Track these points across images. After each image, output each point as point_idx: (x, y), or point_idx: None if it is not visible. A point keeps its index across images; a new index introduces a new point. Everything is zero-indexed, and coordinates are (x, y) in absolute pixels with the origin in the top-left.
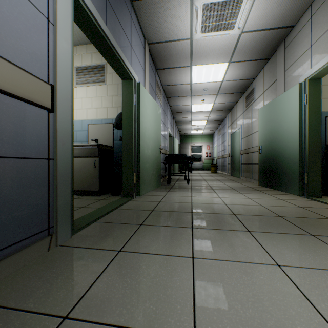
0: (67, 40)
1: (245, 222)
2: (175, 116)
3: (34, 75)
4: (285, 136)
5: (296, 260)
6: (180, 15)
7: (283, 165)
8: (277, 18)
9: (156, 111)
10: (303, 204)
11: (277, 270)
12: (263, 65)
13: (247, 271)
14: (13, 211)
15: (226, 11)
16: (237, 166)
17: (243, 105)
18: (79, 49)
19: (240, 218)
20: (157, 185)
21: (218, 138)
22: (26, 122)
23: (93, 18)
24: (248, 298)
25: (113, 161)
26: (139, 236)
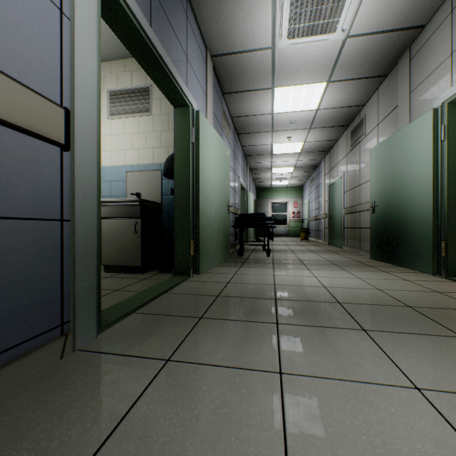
0: (91, 43)
1: (356, 315)
2: (249, 161)
3: (39, 93)
4: (411, 187)
5: (445, 379)
6: (257, 13)
7: (408, 229)
8: (400, 14)
9: (223, 152)
10: (441, 288)
11: (416, 398)
12: (377, 85)
13: (368, 398)
14: (4, 301)
15: (325, 4)
16: (337, 231)
17: (347, 144)
18: (113, 66)
19: (348, 308)
20: (224, 258)
21: (309, 191)
22: (26, 164)
23: (131, 13)
24: (375, 447)
25: (162, 223)
26: (198, 335)
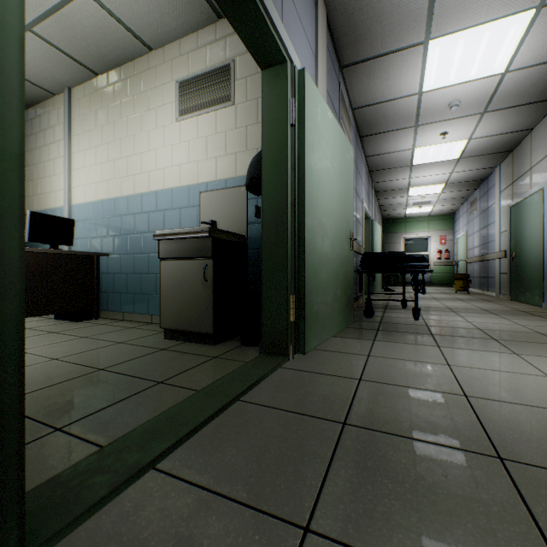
0: None
1: None
2: (375, 179)
3: None
4: None
5: None
6: None
7: None
8: None
9: (342, 151)
10: None
11: None
12: None
13: None
14: None
15: None
16: (531, 278)
17: None
18: (184, 45)
19: None
20: (345, 322)
21: (468, 219)
22: None
23: None
24: None
25: (247, 267)
26: None
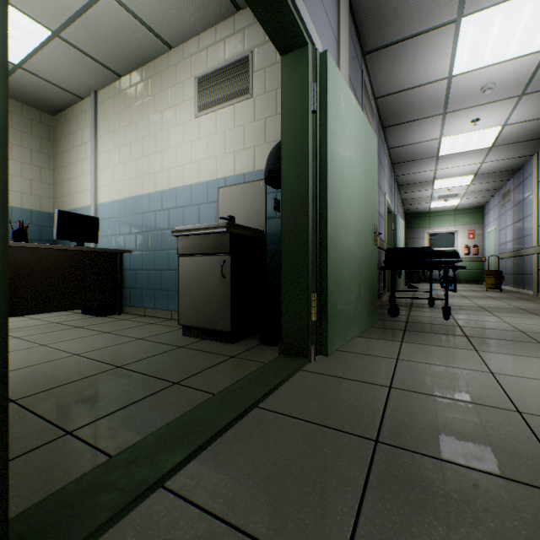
0: None
1: None
2: (398, 172)
3: None
4: None
5: None
6: None
7: None
8: None
9: (366, 141)
10: None
11: None
12: None
13: None
14: None
15: None
16: None
17: None
18: (202, 41)
19: None
20: (368, 321)
21: (499, 212)
22: None
23: None
24: None
25: (266, 263)
26: None
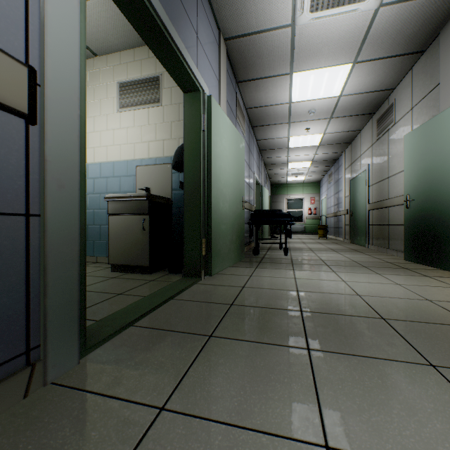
0: None
1: (413, 340)
2: (264, 155)
3: None
4: None
5: None
6: None
7: None
8: None
9: (237, 143)
10: None
11: None
12: (411, 63)
13: None
14: None
15: None
16: (360, 228)
17: (372, 134)
18: (123, 57)
19: (398, 328)
20: (239, 257)
21: (327, 186)
22: None
23: None
24: None
25: (172, 220)
26: (205, 365)
